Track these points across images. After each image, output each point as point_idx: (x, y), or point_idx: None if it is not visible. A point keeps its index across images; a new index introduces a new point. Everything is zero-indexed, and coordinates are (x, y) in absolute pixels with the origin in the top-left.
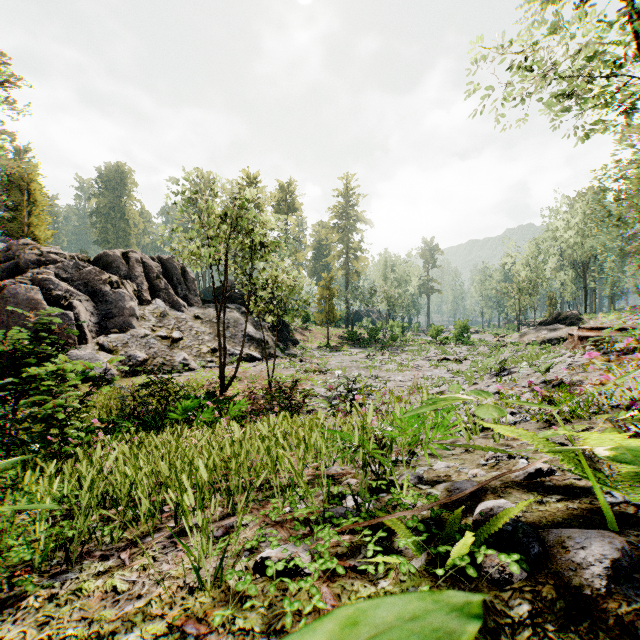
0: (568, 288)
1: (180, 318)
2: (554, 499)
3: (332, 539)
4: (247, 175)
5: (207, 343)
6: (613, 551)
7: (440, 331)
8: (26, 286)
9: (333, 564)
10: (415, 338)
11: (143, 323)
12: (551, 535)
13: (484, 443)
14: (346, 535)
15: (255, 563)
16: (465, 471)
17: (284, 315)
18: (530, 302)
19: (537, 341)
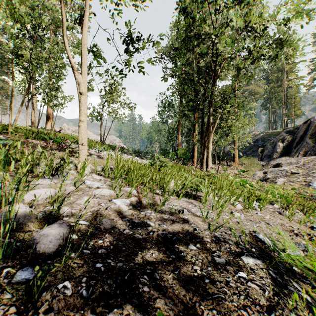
0: None
1: None
2: None
3: None
4: None
5: None
6: None
7: None
8: None
9: None
10: None
11: None
12: None
13: None
14: None
15: None
16: None
17: None
18: None
19: None
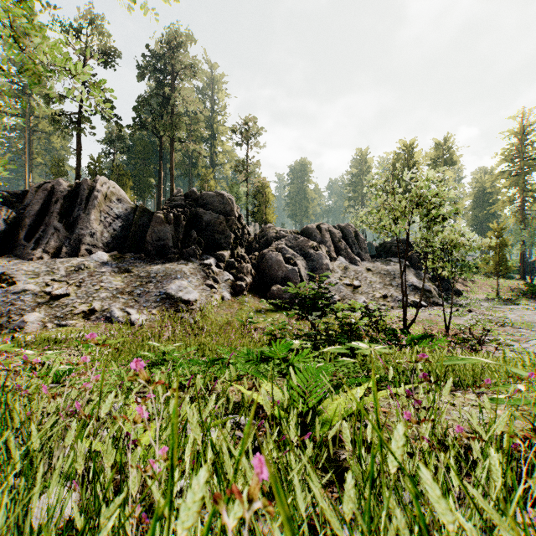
0: None
1: (357, 270)
2: None
3: None
4: (403, 144)
5: (378, 290)
6: None
7: None
8: (275, 253)
9: None
10: None
11: (333, 274)
12: None
13: None
14: None
15: None
16: None
17: (462, 272)
18: None
19: None
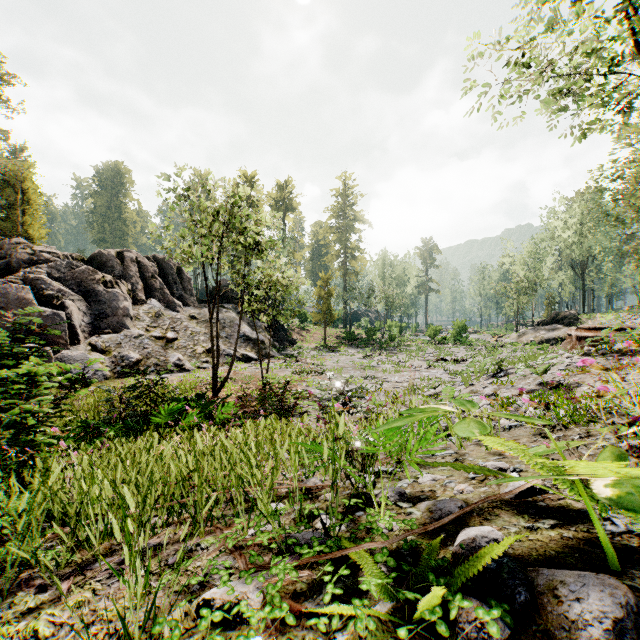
0: (566, 288)
1: (175, 318)
2: (547, 525)
3: (289, 575)
4: (244, 174)
5: (202, 343)
6: (616, 607)
7: (438, 331)
8: (17, 286)
9: (282, 612)
10: (413, 338)
11: (137, 323)
12: (541, 577)
13: (476, 451)
14: (305, 570)
15: (197, 605)
16: (452, 486)
17: (278, 315)
18: (528, 302)
19: (535, 341)
